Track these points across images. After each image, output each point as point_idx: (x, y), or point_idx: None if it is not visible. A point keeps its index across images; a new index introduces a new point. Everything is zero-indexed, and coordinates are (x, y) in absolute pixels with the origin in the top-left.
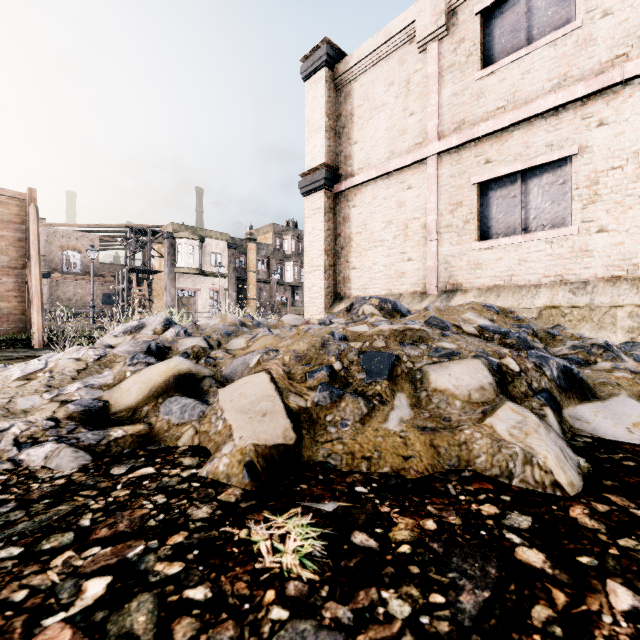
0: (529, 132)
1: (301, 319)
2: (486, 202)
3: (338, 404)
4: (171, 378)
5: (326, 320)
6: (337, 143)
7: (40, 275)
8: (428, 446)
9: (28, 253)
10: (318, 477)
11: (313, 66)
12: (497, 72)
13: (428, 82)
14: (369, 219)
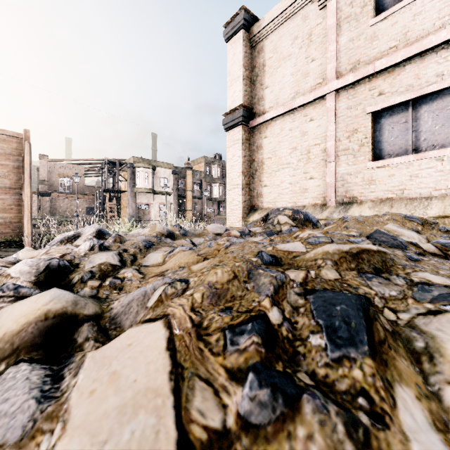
0: (420, 65)
1: (223, 228)
2: (379, 128)
3: (290, 428)
4: (31, 326)
5: (245, 229)
6: (252, 89)
7: (30, 193)
8: None
9: (23, 177)
10: None
11: (233, 29)
12: (389, 17)
13: (327, 32)
14: (278, 147)
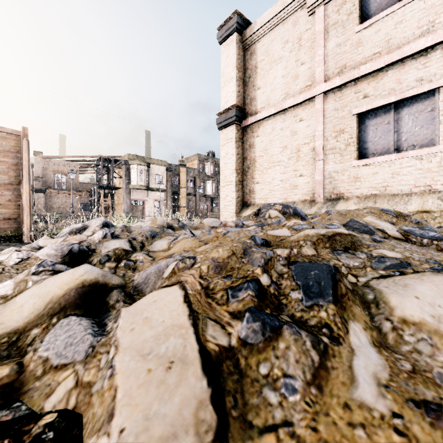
0: (401, 71)
1: (218, 221)
2: (364, 129)
3: (274, 344)
4: (72, 291)
5: (239, 222)
6: (244, 89)
7: (29, 189)
8: None
9: (22, 174)
10: None
11: (227, 32)
12: (373, 25)
13: (316, 37)
14: (269, 145)
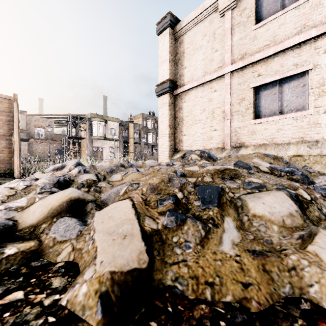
0: (283, 58)
1: (156, 162)
2: (258, 98)
3: (182, 227)
4: (64, 203)
5: (170, 163)
6: (175, 68)
7: (19, 139)
8: (262, 271)
9: (13, 128)
10: (167, 309)
11: (163, 27)
12: (265, 25)
13: (225, 33)
14: (193, 108)
